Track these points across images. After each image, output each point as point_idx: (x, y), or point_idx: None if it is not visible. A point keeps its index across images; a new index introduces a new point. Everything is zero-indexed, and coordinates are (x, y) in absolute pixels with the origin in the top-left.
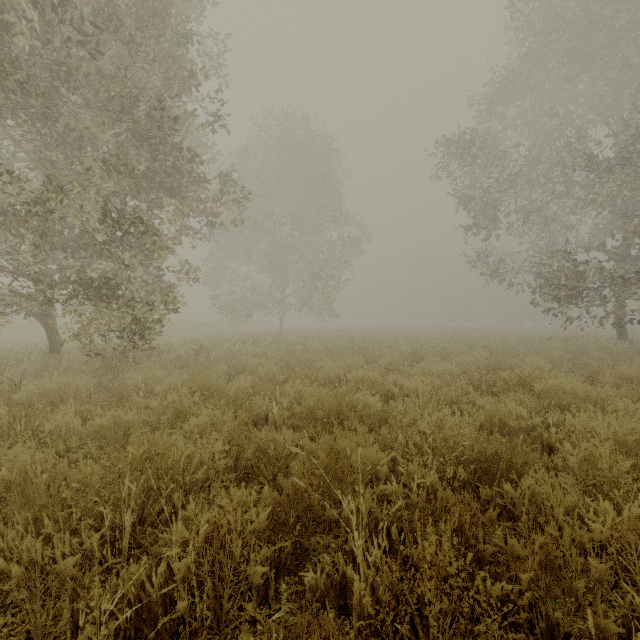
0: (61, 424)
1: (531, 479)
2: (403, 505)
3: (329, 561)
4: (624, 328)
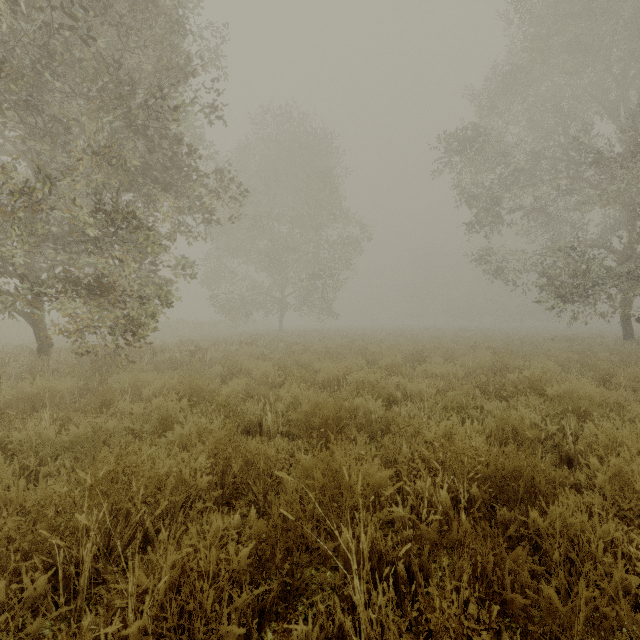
0: (31, 434)
1: (561, 505)
2: (411, 537)
3: (323, 609)
4: (631, 328)
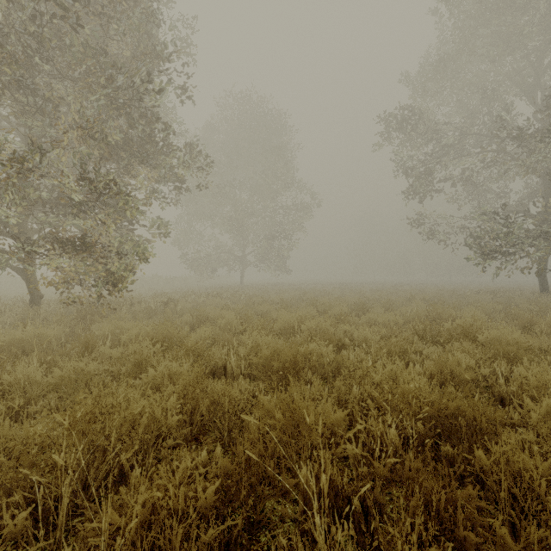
0: (20, 376)
1: (504, 444)
2: (366, 474)
3: (285, 543)
4: (546, 282)
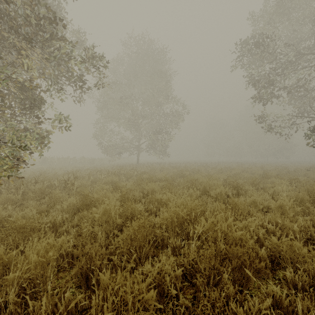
0: None
1: None
2: None
3: None
4: None
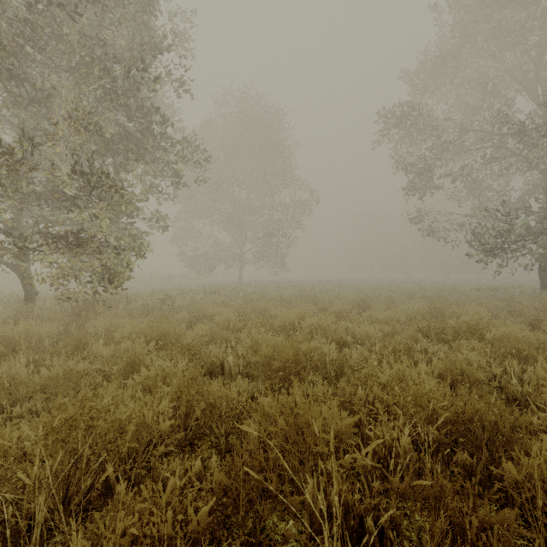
0: (4, 376)
1: (535, 456)
2: (381, 490)
3: None
4: None
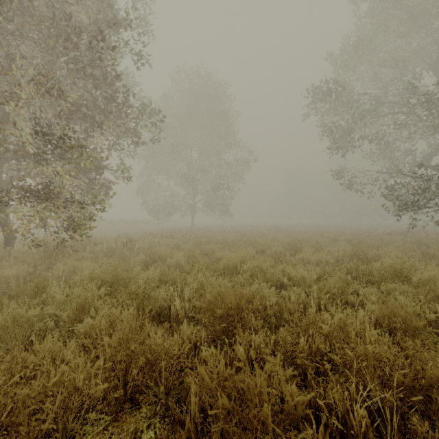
0: None
1: None
2: None
3: None
4: None
